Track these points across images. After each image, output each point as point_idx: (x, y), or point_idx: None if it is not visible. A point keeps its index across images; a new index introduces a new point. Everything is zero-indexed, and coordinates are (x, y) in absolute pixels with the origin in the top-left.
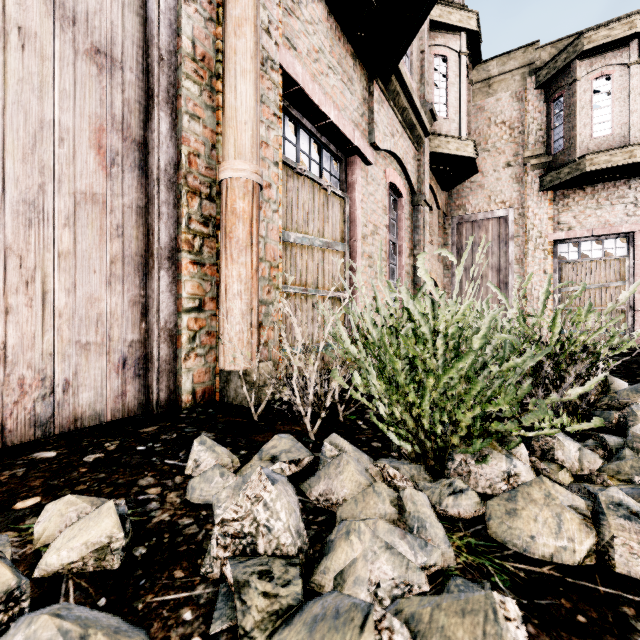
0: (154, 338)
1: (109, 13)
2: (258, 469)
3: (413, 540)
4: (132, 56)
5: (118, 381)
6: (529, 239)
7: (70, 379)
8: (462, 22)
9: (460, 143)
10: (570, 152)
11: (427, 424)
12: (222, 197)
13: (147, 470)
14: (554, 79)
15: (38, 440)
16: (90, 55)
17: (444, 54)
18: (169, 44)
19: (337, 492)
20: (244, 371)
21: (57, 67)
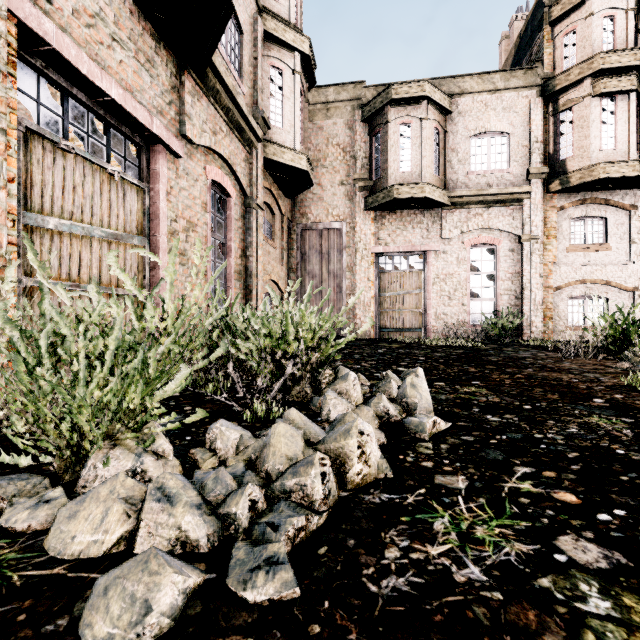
0: None
1: None
2: None
3: None
4: None
5: None
6: (357, 250)
7: None
8: (296, 43)
9: (295, 155)
10: (385, 181)
11: (67, 432)
12: None
13: None
14: (374, 117)
15: None
16: None
17: (280, 68)
18: None
19: None
20: None
21: None
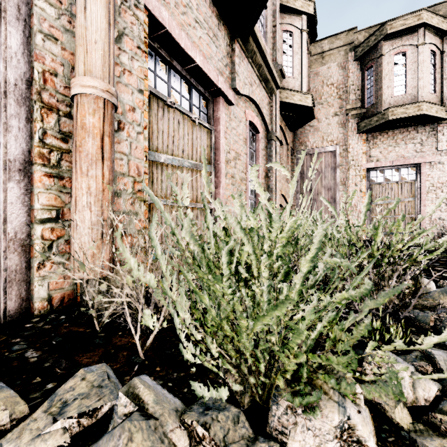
0: (1, 249)
1: None
2: None
3: None
4: None
5: None
6: (350, 167)
7: None
8: (303, 8)
9: (302, 96)
10: (378, 106)
11: (250, 357)
12: (73, 113)
13: None
14: (367, 54)
15: None
16: None
17: (290, 30)
18: None
19: None
20: (102, 277)
21: None
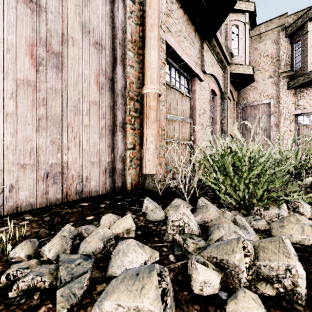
0: (116, 160)
1: (100, 27)
2: (182, 204)
3: (244, 231)
4: (108, 43)
5: (103, 178)
6: (281, 114)
7: (88, 176)
8: (246, 8)
9: (245, 67)
10: (304, 69)
11: (241, 194)
12: (144, 100)
13: (127, 210)
14: (295, 32)
15: (78, 199)
16: (94, 45)
17: (237, 24)
18: (122, 37)
19: (207, 218)
20: (152, 175)
21: (83, 51)
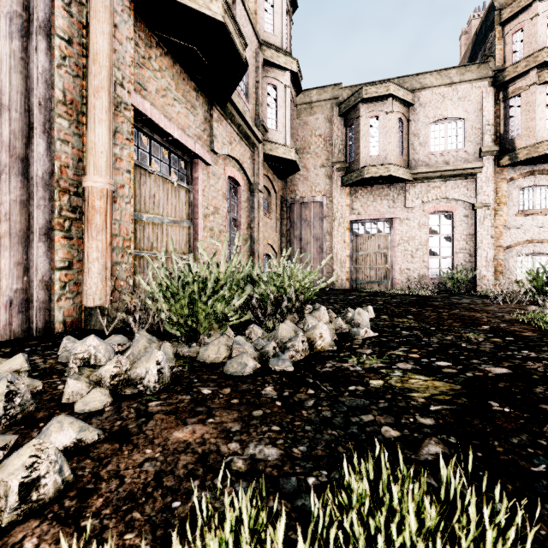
0: (34, 287)
1: None
2: (92, 335)
3: None
4: (17, 101)
5: (6, 315)
6: (335, 218)
7: None
8: (287, 64)
9: (286, 149)
10: (357, 163)
11: (190, 324)
12: (85, 197)
13: (34, 355)
14: (349, 112)
15: None
16: None
17: (275, 84)
18: (45, 94)
19: (136, 350)
20: (102, 308)
21: None
